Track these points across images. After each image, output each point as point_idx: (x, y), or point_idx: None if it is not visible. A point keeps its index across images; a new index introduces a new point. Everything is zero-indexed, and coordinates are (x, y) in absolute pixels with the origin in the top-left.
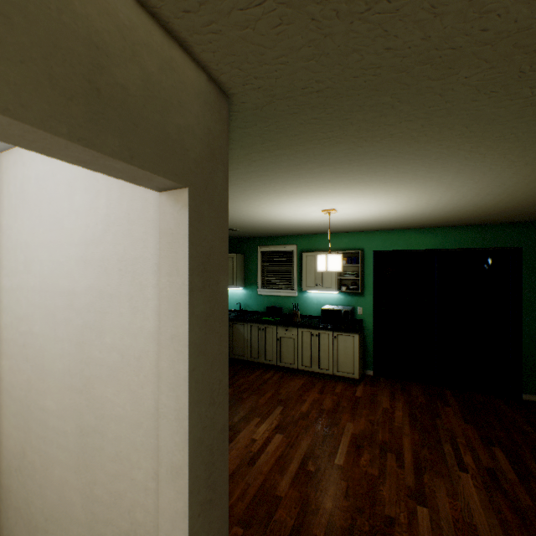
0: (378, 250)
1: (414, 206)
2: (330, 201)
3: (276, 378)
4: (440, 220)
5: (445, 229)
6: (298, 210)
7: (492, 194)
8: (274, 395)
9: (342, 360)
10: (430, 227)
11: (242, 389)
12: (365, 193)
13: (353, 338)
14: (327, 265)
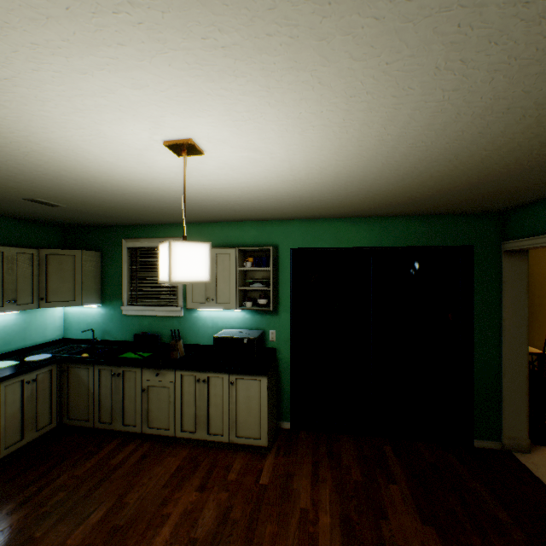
0: (297, 248)
1: (355, 148)
2: (153, 89)
3: (134, 462)
4: (383, 201)
5: (383, 219)
6: (107, 136)
7: (513, 112)
8: (108, 515)
9: (243, 418)
10: (366, 216)
11: (47, 509)
12: (230, 35)
13: (259, 383)
14: (170, 268)
